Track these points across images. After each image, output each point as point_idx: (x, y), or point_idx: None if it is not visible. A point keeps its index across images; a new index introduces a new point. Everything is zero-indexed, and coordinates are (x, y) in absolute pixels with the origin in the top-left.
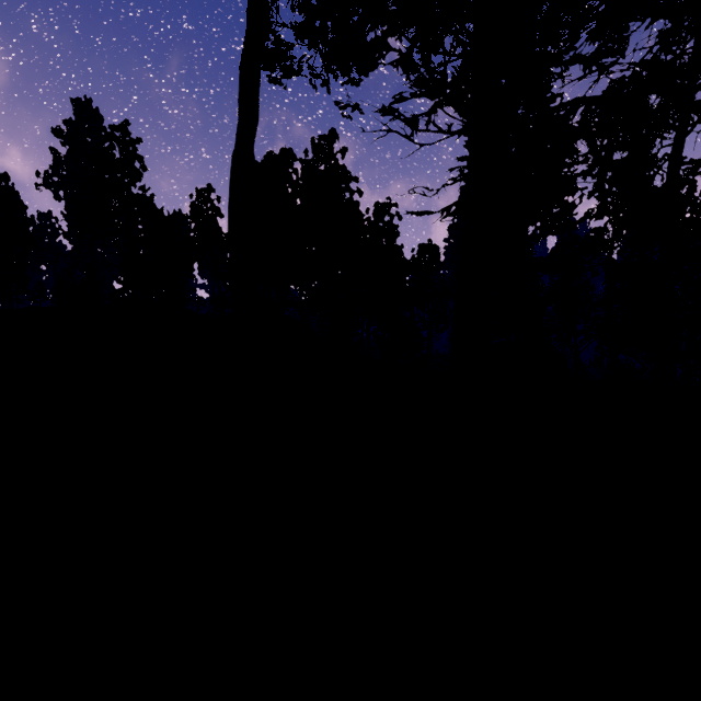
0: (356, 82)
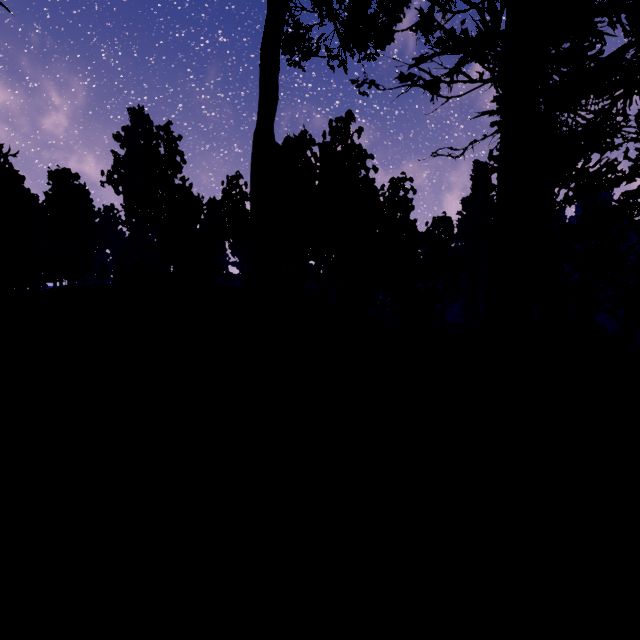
0: (373, 57)
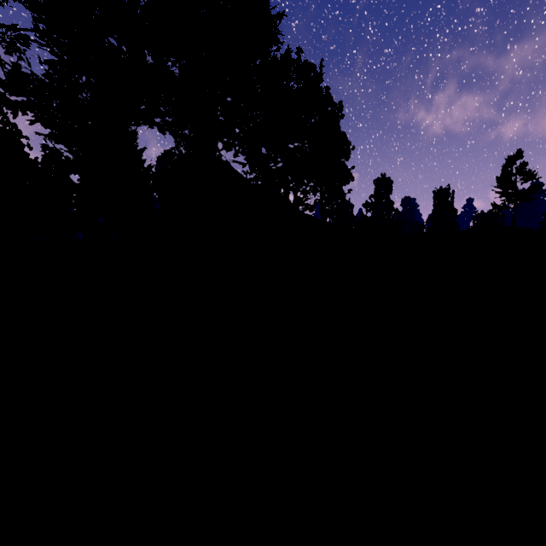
0: None
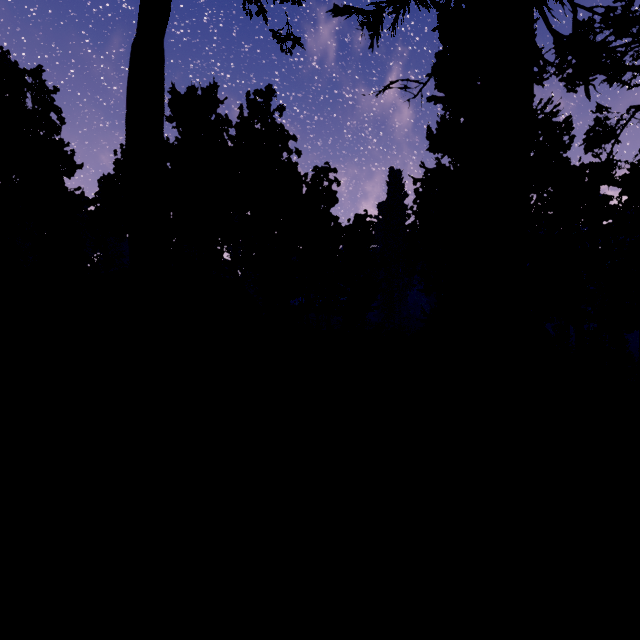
0: (298, 0)
